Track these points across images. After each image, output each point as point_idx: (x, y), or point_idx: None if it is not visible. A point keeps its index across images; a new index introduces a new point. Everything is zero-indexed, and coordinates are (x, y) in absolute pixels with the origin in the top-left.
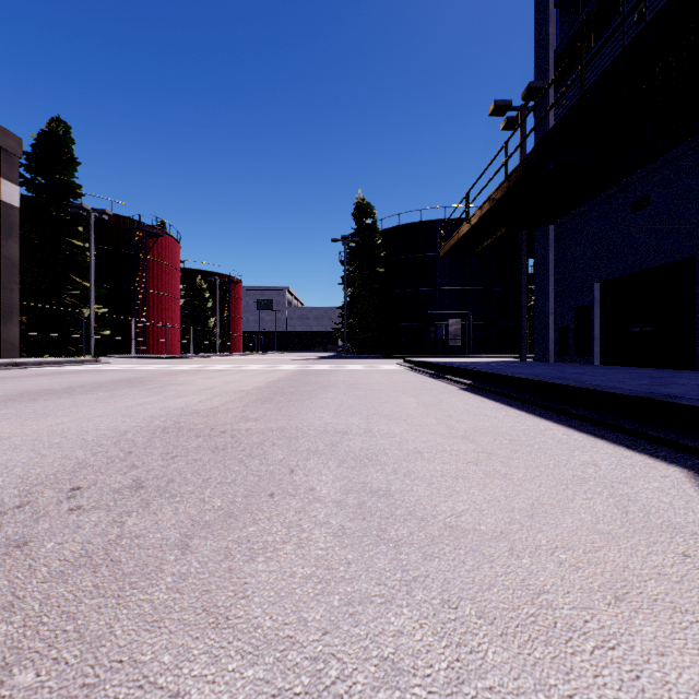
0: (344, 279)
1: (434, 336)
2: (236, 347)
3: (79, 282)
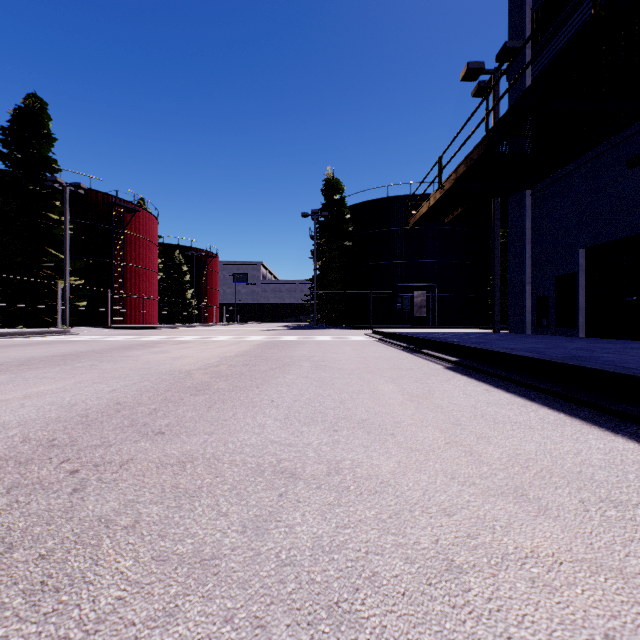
0: (314, 252)
1: (400, 308)
2: (213, 318)
3: (55, 254)
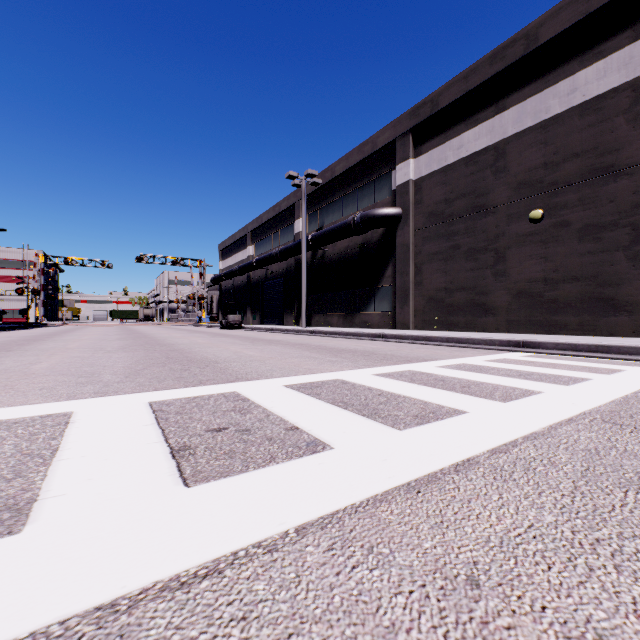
0: None
1: None
2: None
3: None
